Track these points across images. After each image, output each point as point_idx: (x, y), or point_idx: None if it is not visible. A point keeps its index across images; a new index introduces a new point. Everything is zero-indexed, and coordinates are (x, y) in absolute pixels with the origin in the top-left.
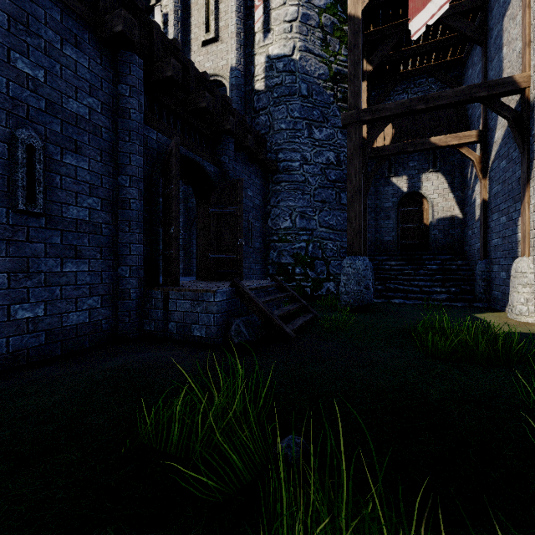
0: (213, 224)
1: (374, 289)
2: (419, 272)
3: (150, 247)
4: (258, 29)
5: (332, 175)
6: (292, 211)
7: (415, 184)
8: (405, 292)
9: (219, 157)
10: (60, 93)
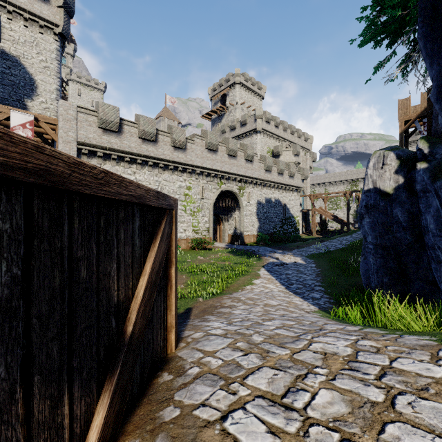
0: None
1: None
2: None
3: None
4: None
5: None
6: None
7: None
8: None
9: None
10: None
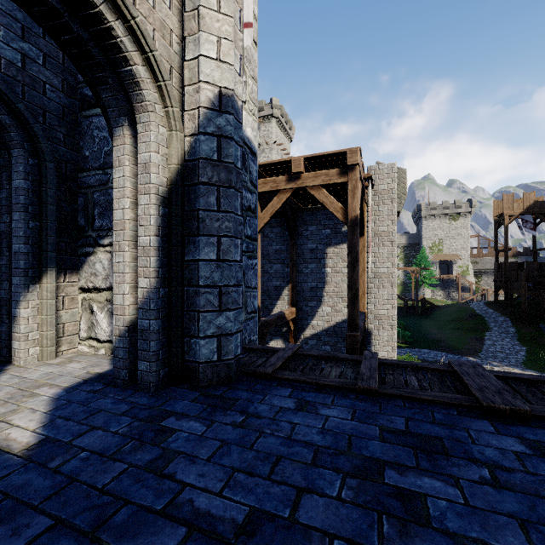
0: None
1: None
2: None
3: None
4: None
5: None
6: None
7: None
8: None
9: None
10: None
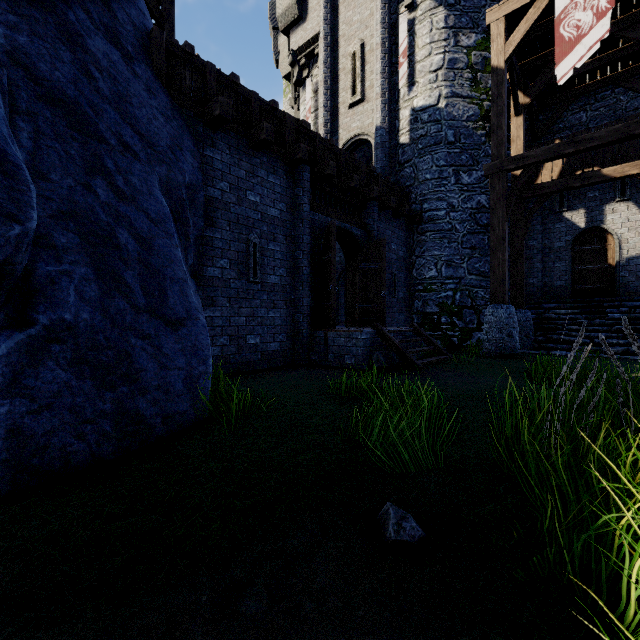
0: (360, 279)
1: (532, 340)
2: (594, 321)
3: (314, 300)
4: (403, 84)
5: (483, 219)
6: (438, 261)
7: (595, 218)
8: (571, 343)
9: (365, 220)
10: (267, 206)
